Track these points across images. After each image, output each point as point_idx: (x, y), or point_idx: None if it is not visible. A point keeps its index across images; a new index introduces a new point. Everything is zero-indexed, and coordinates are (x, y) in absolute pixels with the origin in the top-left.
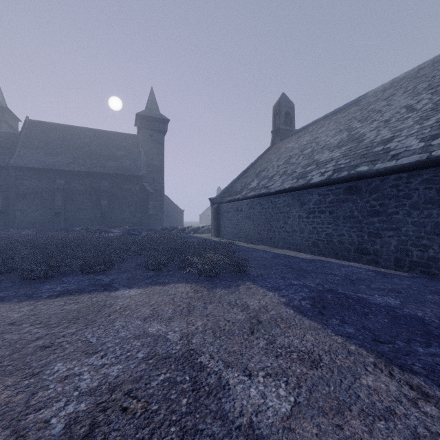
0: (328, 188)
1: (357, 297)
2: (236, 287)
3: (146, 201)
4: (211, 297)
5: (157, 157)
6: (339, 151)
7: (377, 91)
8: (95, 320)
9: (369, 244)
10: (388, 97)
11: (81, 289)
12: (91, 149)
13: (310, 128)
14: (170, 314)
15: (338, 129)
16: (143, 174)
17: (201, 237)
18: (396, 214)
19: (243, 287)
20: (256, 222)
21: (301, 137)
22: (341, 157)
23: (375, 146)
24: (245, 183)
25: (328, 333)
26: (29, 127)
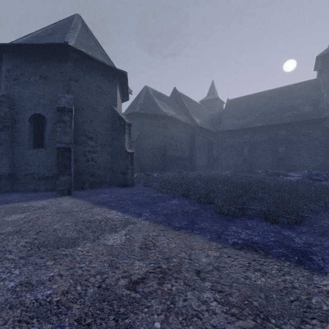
0: None
1: None
2: None
3: None
4: None
5: None
6: None
7: None
8: None
9: None
10: None
11: (266, 245)
12: (269, 107)
13: None
14: None
15: None
16: (326, 115)
17: None
18: None
19: None
20: None
21: None
22: None
23: None
24: None
25: None
26: (229, 104)
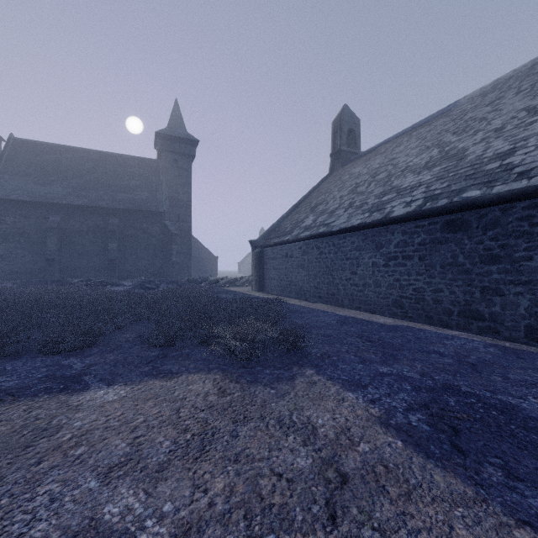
0: (417, 223)
1: (501, 403)
2: (289, 380)
3: (168, 245)
4: (247, 405)
5: (183, 188)
6: (429, 173)
7: (474, 97)
8: (4, 475)
9: (483, 304)
10: (493, 102)
11: (24, 387)
12: (96, 177)
13: (382, 149)
14: (164, 455)
15: (424, 146)
16: (164, 209)
17: (239, 292)
18: (528, 261)
19: (302, 380)
20: (313, 272)
21: (370, 159)
22: (434, 181)
23: (486, 163)
24: (297, 221)
25: (498, 516)
26: (14, 147)
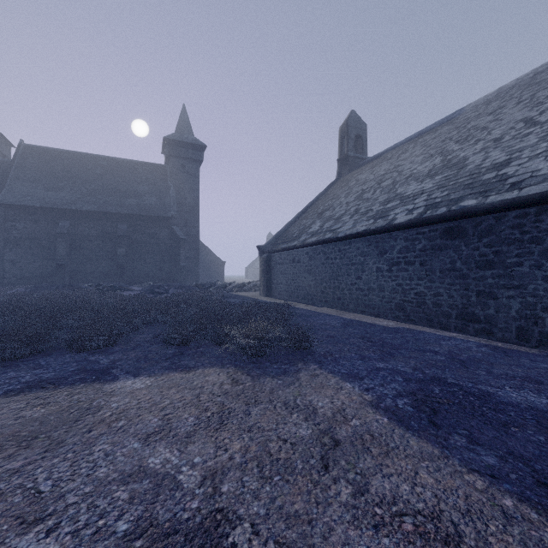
0: (418, 230)
1: (480, 391)
2: (294, 373)
3: (175, 250)
4: (257, 392)
5: (191, 193)
6: (431, 181)
7: (478, 105)
8: (64, 439)
9: (478, 307)
10: (495, 111)
11: (61, 378)
12: (104, 183)
13: (388, 155)
14: (190, 427)
15: (428, 154)
16: (172, 215)
17: (247, 296)
18: (519, 266)
19: (306, 373)
20: (319, 277)
21: (377, 165)
22: (435, 189)
23: (483, 173)
24: (304, 226)
25: (455, 466)
26: (24, 154)
